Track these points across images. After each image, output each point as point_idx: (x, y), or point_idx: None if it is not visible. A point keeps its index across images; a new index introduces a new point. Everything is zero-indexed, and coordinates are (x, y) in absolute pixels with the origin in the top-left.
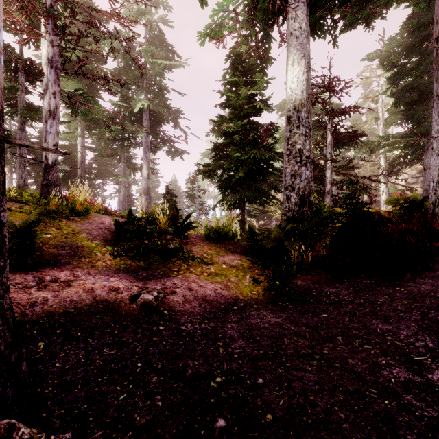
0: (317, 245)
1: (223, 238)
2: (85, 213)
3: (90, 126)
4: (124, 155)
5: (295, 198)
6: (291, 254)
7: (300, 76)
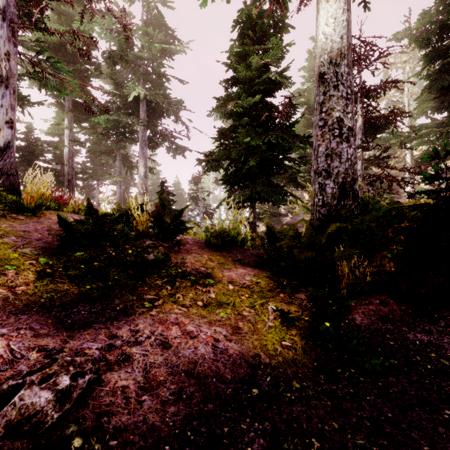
0: (376, 256)
1: (229, 244)
2: (37, 210)
3: (79, 118)
4: (120, 152)
5: (332, 187)
6: (338, 271)
7: (338, 15)
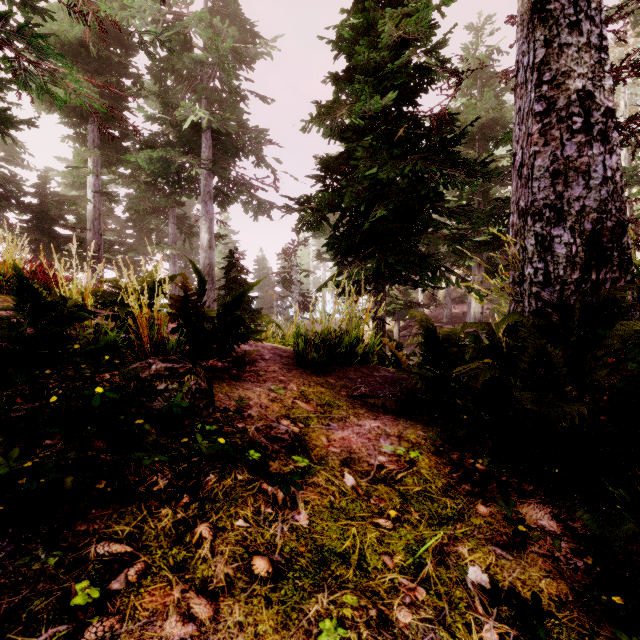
0: None
1: (341, 359)
2: None
3: (110, 158)
4: (174, 211)
5: (567, 243)
6: None
7: None
